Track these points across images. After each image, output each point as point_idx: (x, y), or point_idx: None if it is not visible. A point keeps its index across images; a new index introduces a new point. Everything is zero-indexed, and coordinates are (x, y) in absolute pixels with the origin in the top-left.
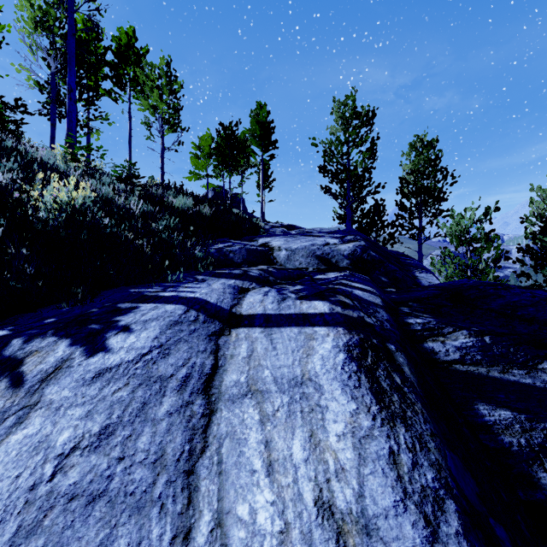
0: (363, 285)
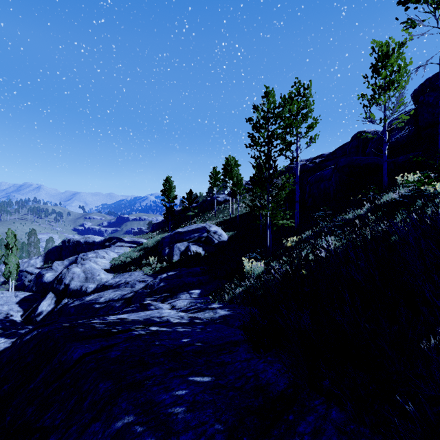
0: (126, 309)
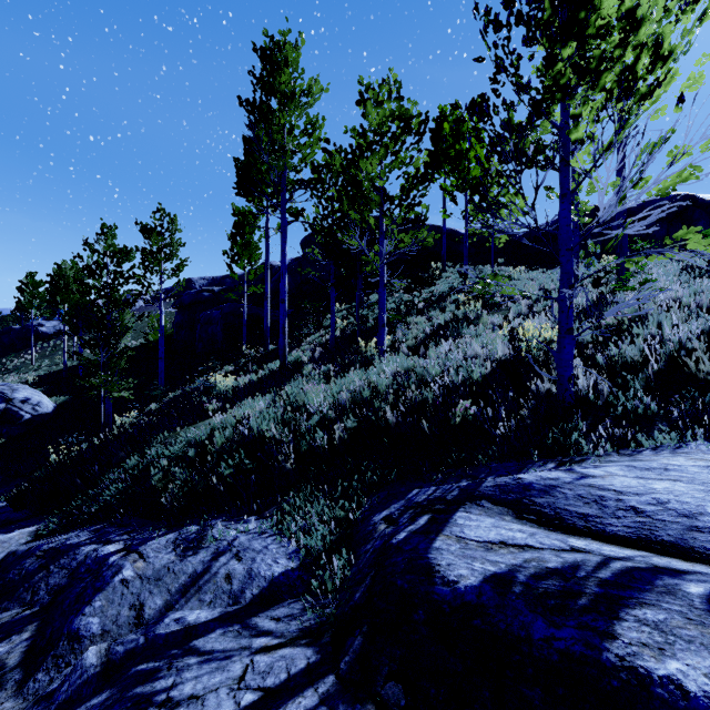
0: None
